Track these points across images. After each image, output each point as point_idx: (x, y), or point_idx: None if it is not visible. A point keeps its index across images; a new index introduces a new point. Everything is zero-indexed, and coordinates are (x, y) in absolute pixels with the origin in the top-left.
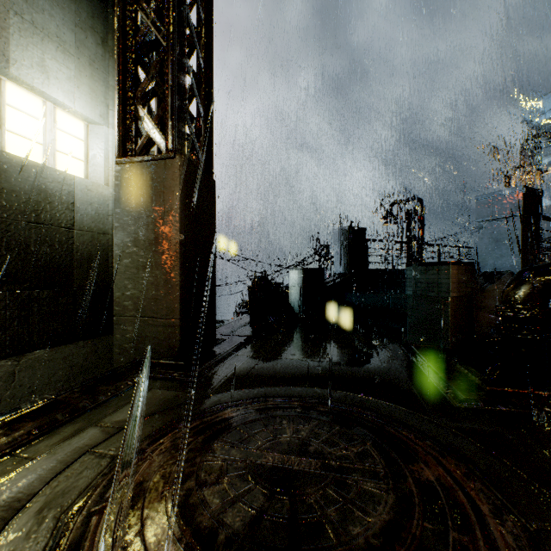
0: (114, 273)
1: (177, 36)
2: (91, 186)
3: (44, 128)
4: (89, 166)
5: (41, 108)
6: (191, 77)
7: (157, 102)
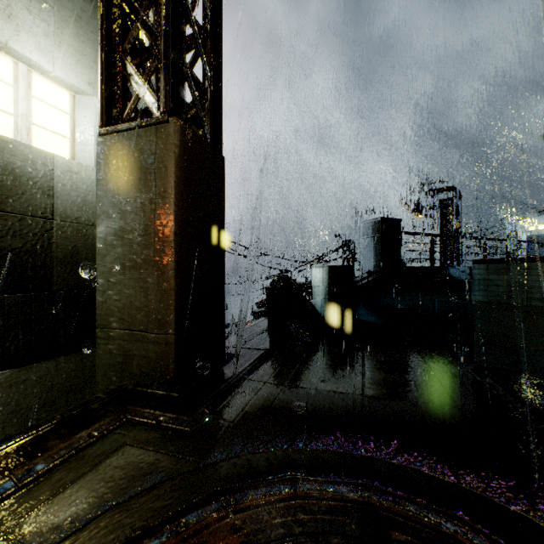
0: (97, 273)
1: None
2: (77, 168)
3: (15, 95)
4: (76, 145)
5: (11, 71)
6: (193, 23)
7: None
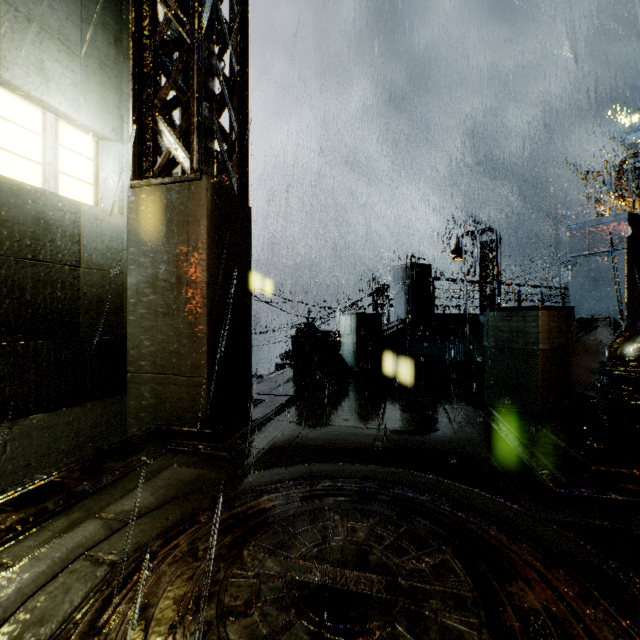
0: (128, 320)
1: (204, 31)
2: (102, 215)
3: (43, 145)
4: (99, 191)
5: (40, 121)
6: (222, 82)
7: (182, 113)
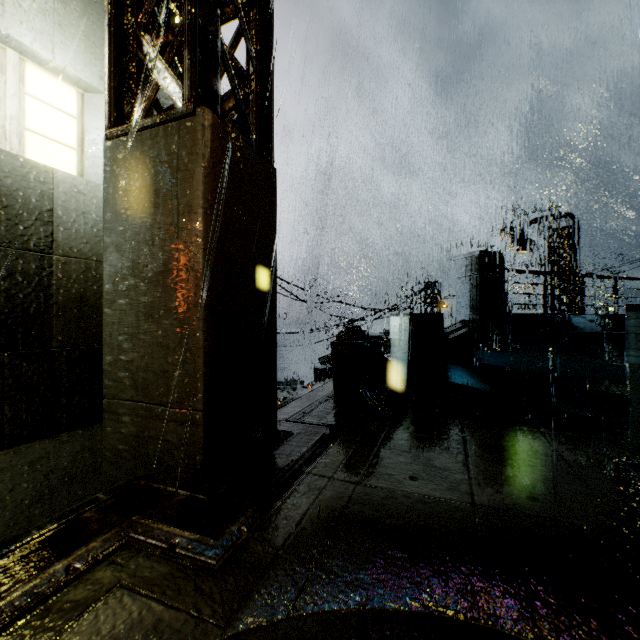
0: (104, 325)
1: None
2: (85, 187)
3: (2, 91)
4: (85, 158)
5: None
6: None
7: None
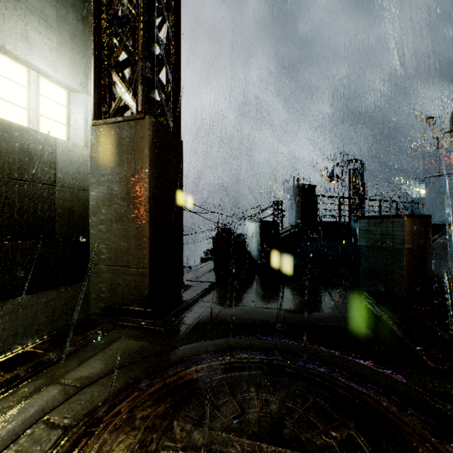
0: (91, 225)
1: (147, 5)
2: (72, 147)
3: (28, 94)
4: (70, 130)
5: (26, 76)
6: (160, 46)
7: (131, 71)
